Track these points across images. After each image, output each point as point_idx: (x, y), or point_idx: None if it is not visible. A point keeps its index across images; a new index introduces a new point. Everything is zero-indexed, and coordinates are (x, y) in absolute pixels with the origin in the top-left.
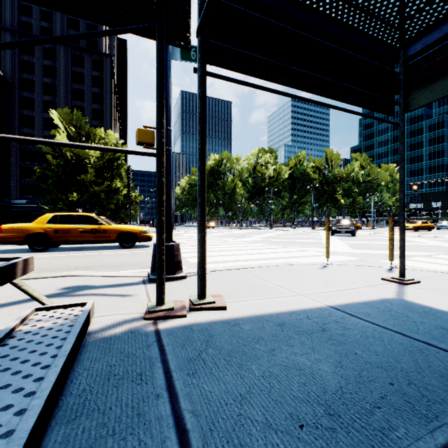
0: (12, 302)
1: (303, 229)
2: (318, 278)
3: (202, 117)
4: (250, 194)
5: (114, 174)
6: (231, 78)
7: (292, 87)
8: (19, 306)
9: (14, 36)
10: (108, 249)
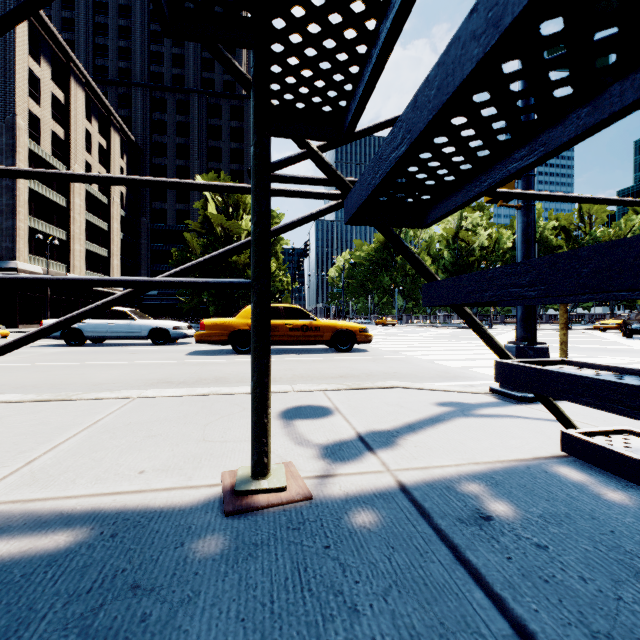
0: (423, 419)
1: (547, 328)
2: None
3: None
4: (448, 274)
5: None
6: None
7: None
8: (453, 427)
9: (145, 92)
10: (321, 353)
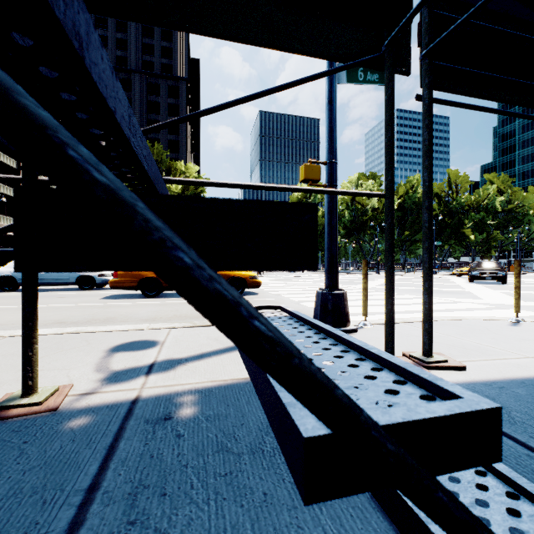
0: (219, 349)
1: (420, 273)
2: (526, 338)
3: (430, 150)
4: (347, 230)
5: None
6: (455, 102)
7: (515, 104)
8: (234, 355)
9: None
10: None
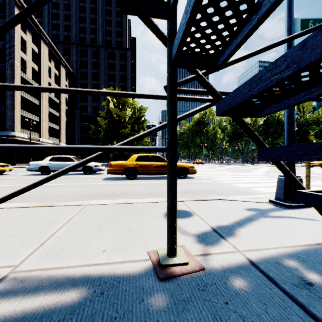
0: (243, 219)
1: None
2: None
3: None
4: (230, 138)
5: (139, 128)
6: None
7: None
8: (261, 223)
9: (77, 47)
10: None
